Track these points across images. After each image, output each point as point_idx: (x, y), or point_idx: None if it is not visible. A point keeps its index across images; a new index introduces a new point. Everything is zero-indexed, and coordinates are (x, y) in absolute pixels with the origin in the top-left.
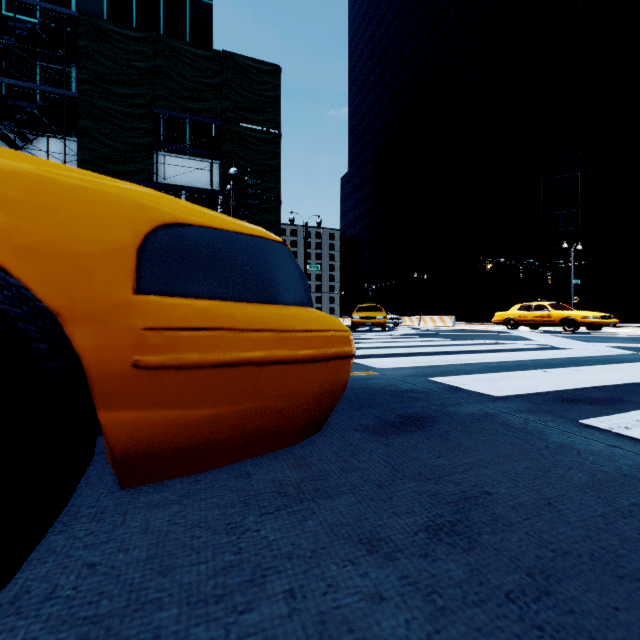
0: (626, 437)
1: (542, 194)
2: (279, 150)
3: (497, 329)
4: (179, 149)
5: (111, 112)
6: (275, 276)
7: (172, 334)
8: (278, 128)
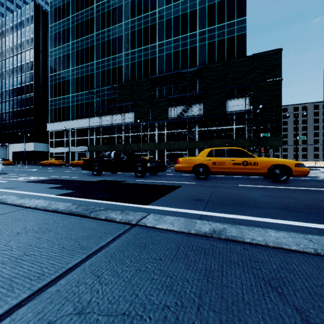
0: None
1: None
2: (280, 86)
3: None
4: (232, 97)
5: (212, 94)
6: (302, 166)
7: (296, 169)
8: (280, 77)
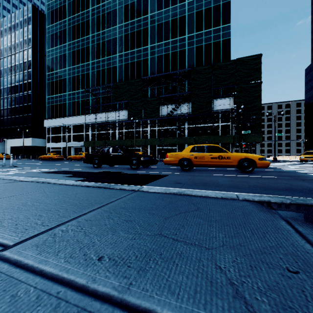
0: (308, 174)
1: None
2: (261, 88)
3: None
4: (218, 97)
5: (199, 94)
6: (264, 159)
7: (259, 162)
8: (260, 79)
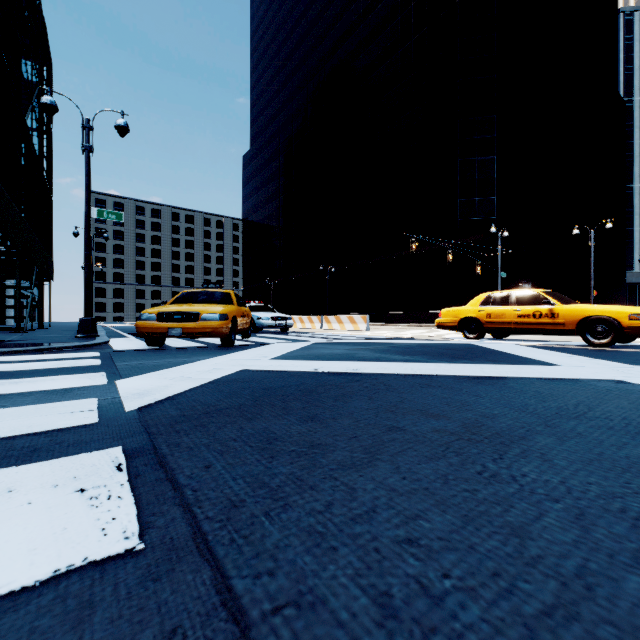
0: None
1: (459, 177)
2: None
3: (441, 337)
4: None
5: None
6: None
7: None
8: None
